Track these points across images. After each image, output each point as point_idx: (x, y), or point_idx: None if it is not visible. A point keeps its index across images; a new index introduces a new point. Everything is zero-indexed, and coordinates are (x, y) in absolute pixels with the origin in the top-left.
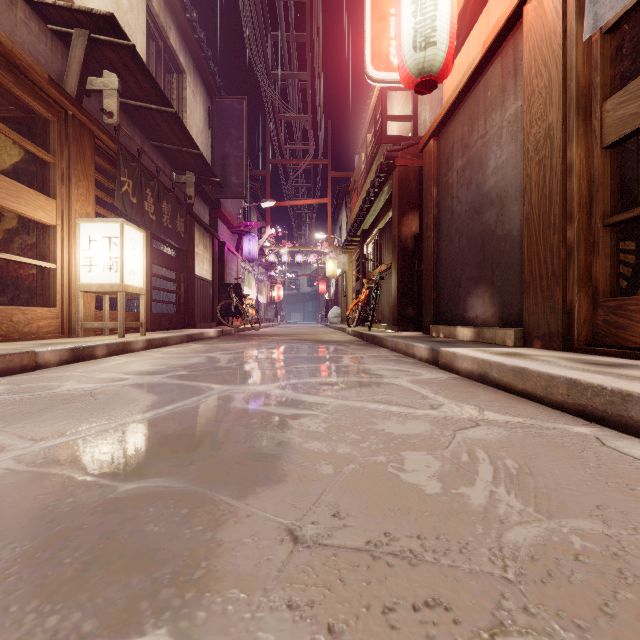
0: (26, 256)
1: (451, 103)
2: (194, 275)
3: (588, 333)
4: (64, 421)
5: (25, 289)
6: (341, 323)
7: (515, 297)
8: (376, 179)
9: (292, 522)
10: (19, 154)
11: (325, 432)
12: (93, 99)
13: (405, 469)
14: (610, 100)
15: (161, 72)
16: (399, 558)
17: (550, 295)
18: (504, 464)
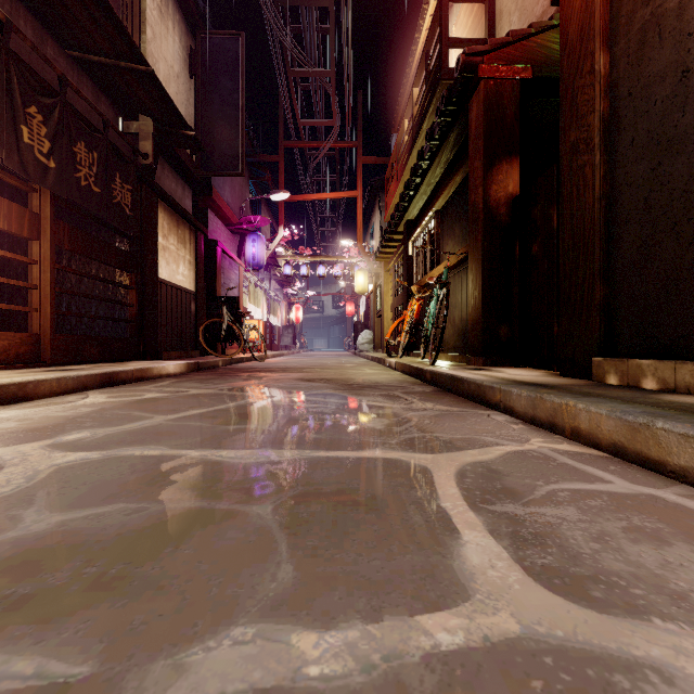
0: None
1: None
2: (158, 279)
3: None
4: None
5: None
6: (374, 351)
7: None
8: (438, 119)
9: None
10: None
11: None
12: None
13: None
14: None
15: None
16: None
17: None
18: None
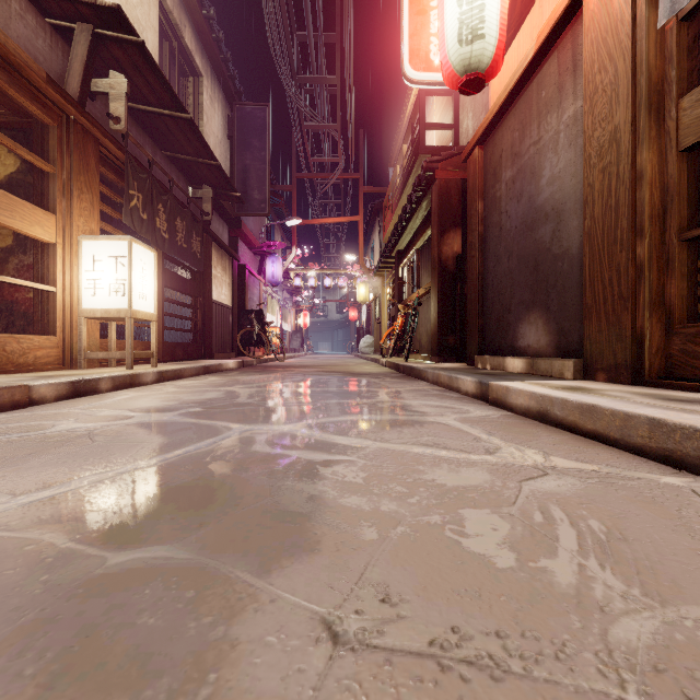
0: (23, 278)
1: (499, 106)
2: (212, 300)
3: (661, 364)
4: (53, 469)
5: (21, 315)
6: (374, 353)
7: (574, 323)
8: (413, 193)
9: (329, 611)
10: (15, 164)
11: (364, 483)
12: (98, 103)
13: (467, 533)
14: (688, 96)
15: (175, 75)
16: (476, 668)
17: (616, 321)
18: (588, 526)
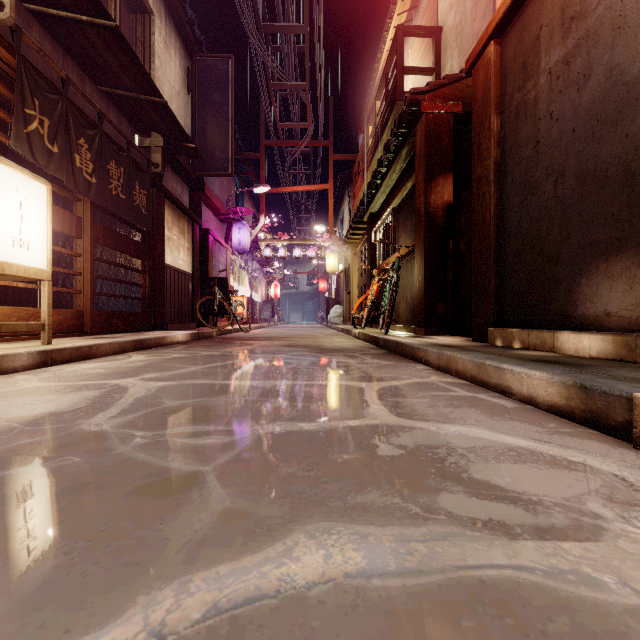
0: None
1: None
2: (164, 264)
3: None
4: None
5: None
6: (343, 323)
7: None
8: (392, 139)
9: None
10: None
11: None
12: None
13: None
14: None
15: (116, 2)
16: None
17: None
18: None
